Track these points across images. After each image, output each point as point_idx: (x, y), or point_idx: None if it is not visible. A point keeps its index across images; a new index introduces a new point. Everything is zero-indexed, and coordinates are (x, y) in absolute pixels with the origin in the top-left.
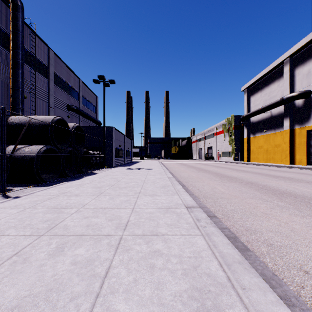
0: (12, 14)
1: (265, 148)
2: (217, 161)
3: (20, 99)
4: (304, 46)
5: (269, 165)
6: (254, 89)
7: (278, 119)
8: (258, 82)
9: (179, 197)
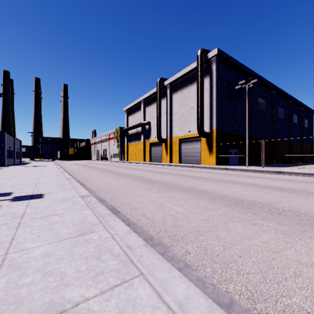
0: None
1: (135, 152)
2: (109, 161)
3: None
4: (148, 97)
5: (133, 162)
6: (130, 112)
7: (140, 134)
8: (132, 108)
9: (60, 171)
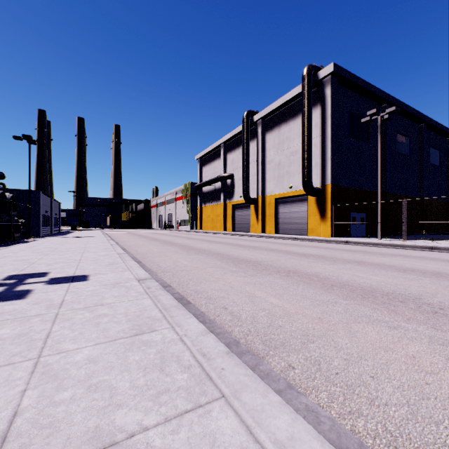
0: None
1: (212, 218)
2: (175, 230)
3: None
4: (230, 139)
5: (210, 232)
6: (205, 161)
7: (219, 192)
8: (207, 155)
9: (110, 243)
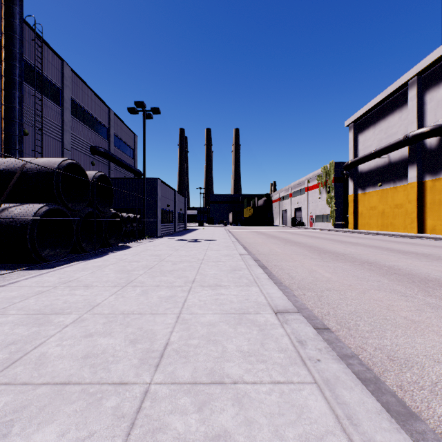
0: (5, 8)
1: (380, 210)
2: (309, 228)
3: (17, 135)
4: (440, 58)
5: (387, 234)
6: (364, 124)
7: (400, 166)
8: (369, 114)
9: (259, 289)
